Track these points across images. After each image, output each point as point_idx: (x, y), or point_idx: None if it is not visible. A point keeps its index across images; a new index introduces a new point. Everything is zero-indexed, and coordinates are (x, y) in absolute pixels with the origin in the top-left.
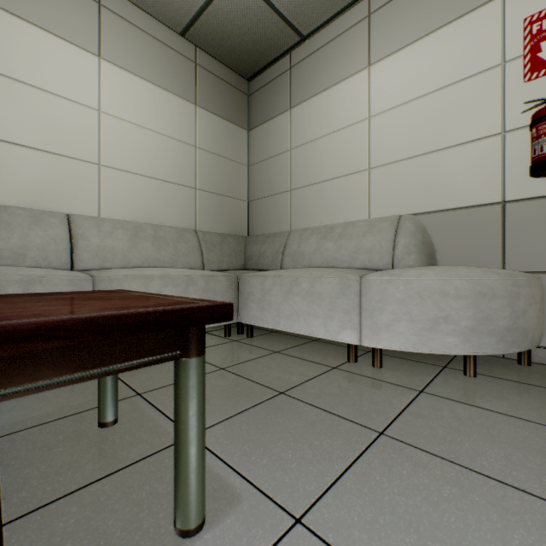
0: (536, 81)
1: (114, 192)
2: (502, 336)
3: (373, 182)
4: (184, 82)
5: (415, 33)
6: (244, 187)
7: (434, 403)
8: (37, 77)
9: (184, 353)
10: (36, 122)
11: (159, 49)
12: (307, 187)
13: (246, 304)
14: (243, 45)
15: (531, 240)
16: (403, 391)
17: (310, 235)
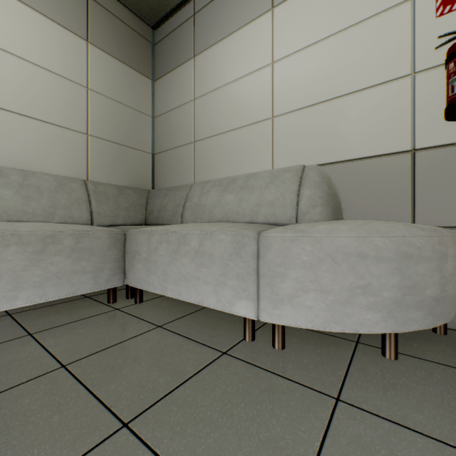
0: (449, 15)
1: None
2: (430, 308)
3: (276, 132)
4: (72, 12)
5: None
6: (148, 138)
7: (361, 432)
8: None
9: None
10: None
11: None
12: (211, 138)
13: (132, 264)
14: None
15: (443, 191)
16: (314, 400)
17: (211, 188)
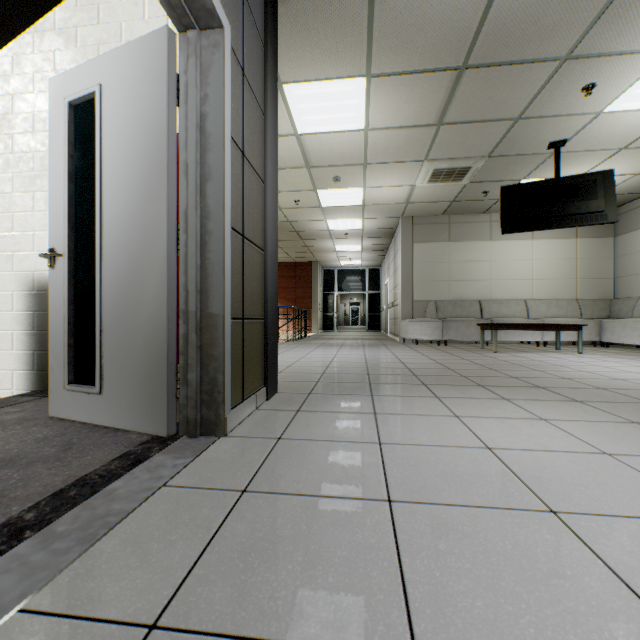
0: None
1: (538, 289)
2: None
3: None
4: (569, 230)
5: None
6: (610, 271)
7: None
8: (513, 257)
9: (578, 330)
10: (513, 271)
11: None
12: None
13: (603, 333)
14: None
15: None
16: None
17: None
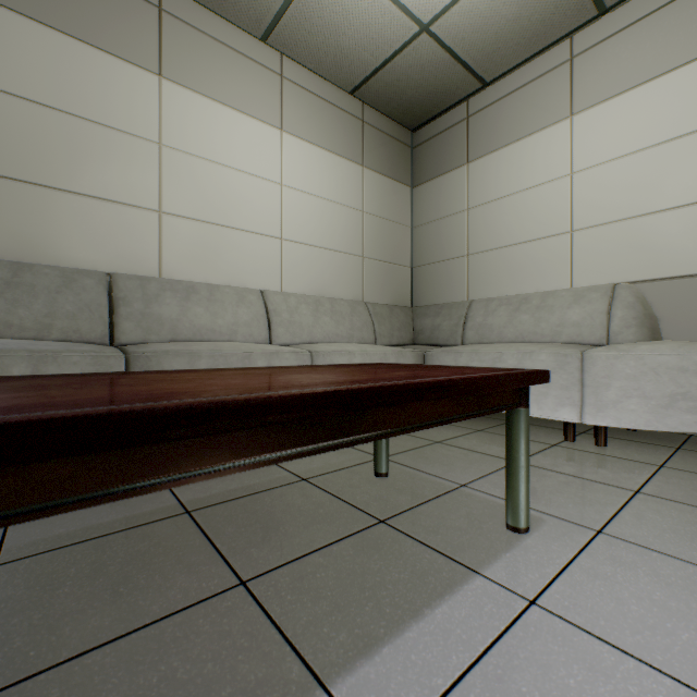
0: None
1: (293, 266)
2: None
3: (576, 247)
4: (352, 143)
5: (631, 79)
6: (408, 251)
7: (680, 475)
8: (234, 158)
9: (520, 404)
10: (233, 202)
11: (330, 112)
12: (490, 251)
13: None
14: (415, 97)
15: None
16: (642, 465)
17: (497, 307)
